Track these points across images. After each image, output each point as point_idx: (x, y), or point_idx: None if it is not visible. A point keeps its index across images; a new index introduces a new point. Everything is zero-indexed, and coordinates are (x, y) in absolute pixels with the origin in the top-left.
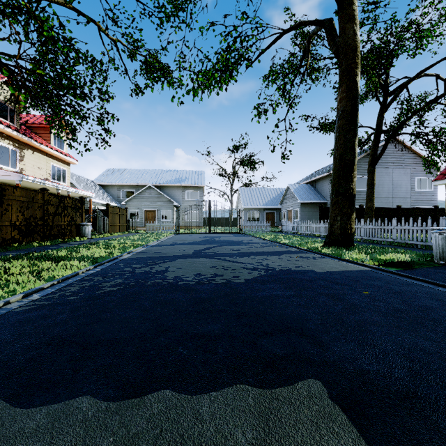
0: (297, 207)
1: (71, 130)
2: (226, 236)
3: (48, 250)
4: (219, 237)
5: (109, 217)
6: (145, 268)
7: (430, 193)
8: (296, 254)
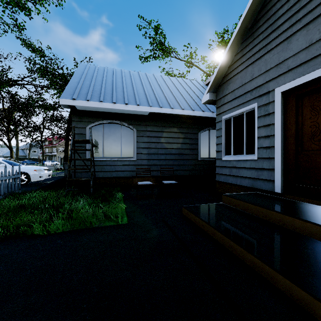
0: None
1: None
2: None
3: None
4: None
5: None
6: None
7: None
8: None
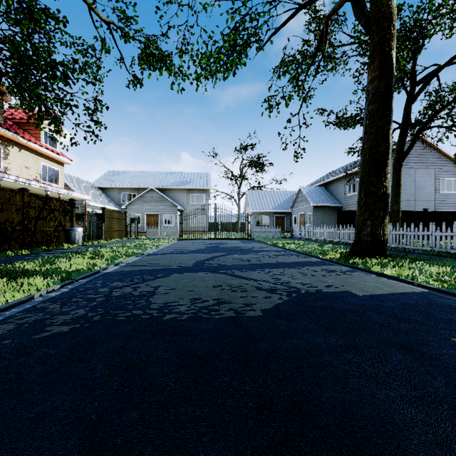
0: (310, 211)
1: (54, 121)
2: (234, 243)
3: (20, 261)
4: (225, 243)
5: (105, 221)
6: (127, 288)
7: (455, 195)
8: (319, 266)
